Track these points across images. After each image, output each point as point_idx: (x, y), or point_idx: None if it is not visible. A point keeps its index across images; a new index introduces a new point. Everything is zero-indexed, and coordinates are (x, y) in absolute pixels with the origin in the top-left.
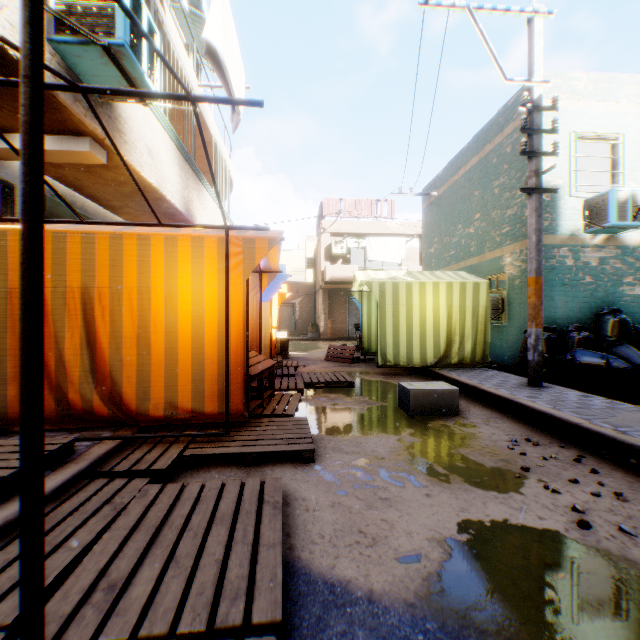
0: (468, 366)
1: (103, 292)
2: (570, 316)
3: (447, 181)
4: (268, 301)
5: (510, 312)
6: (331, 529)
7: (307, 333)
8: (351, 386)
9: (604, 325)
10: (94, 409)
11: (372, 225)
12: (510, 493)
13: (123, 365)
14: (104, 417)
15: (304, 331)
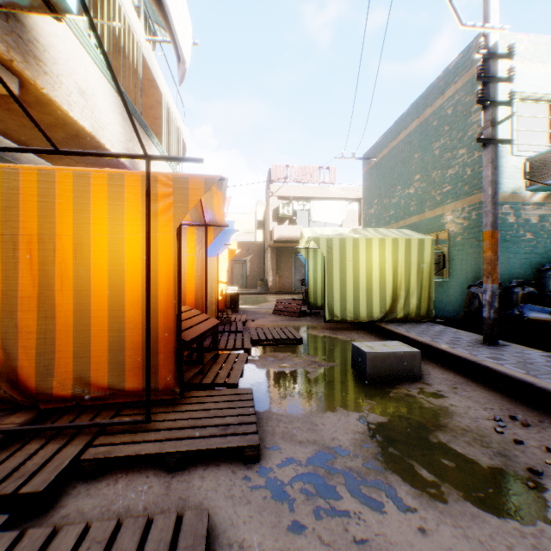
0: (413, 321)
1: None
2: (511, 272)
3: (387, 146)
4: (214, 256)
5: (451, 268)
6: None
7: (257, 287)
8: (300, 343)
9: (547, 280)
10: None
11: (315, 190)
12: (537, 523)
13: (19, 332)
14: None
15: (254, 285)
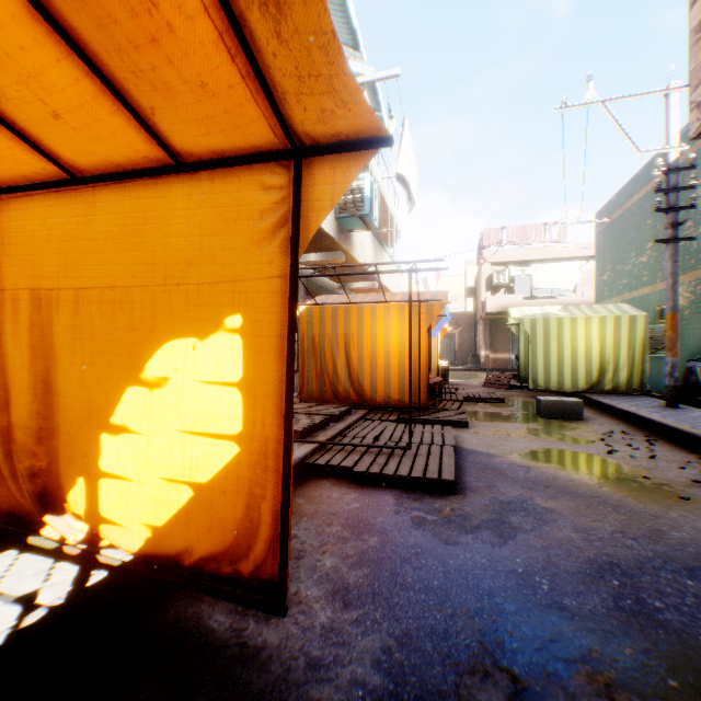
0: (622, 393)
1: (354, 336)
2: None
3: (618, 207)
4: (435, 337)
5: (678, 343)
6: (475, 443)
7: (467, 364)
8: (501, 402)
9: None
10: (350, 396)
11: (539, 251)
12: (580, 445)
13: (363, 374)
14: (354, 401)
15: (463, 362)
